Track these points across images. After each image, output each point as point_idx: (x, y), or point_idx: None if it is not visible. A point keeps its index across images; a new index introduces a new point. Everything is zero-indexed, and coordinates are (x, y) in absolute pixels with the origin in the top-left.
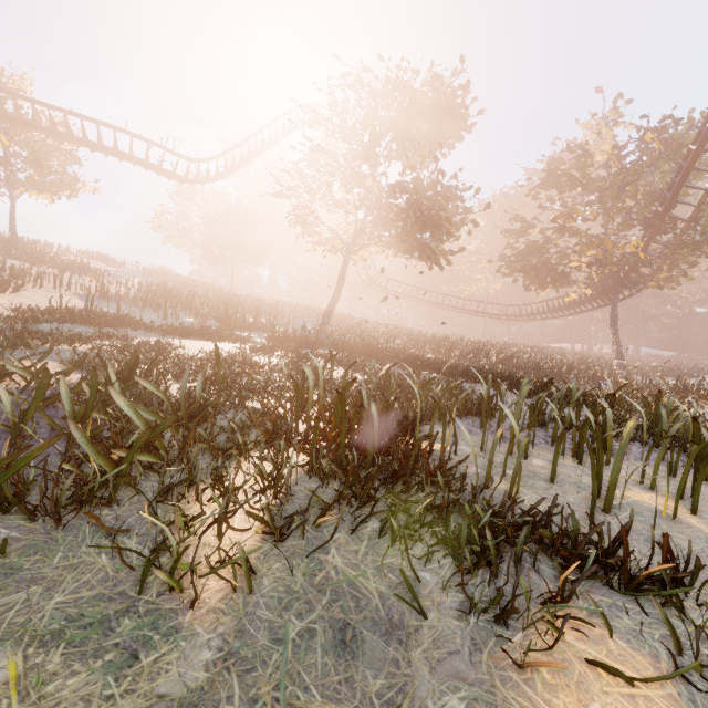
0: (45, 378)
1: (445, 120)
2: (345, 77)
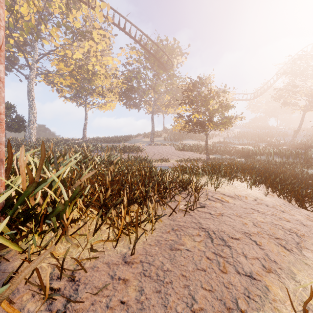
0: (217, 148)
1: None
2: (293, 61)
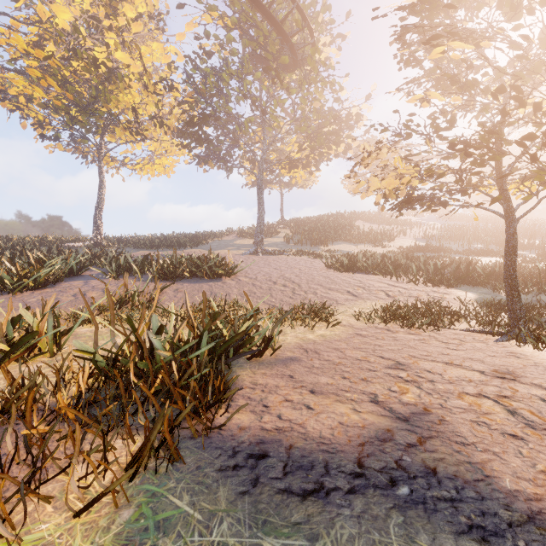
0: (459, 264)
1: None
2: None
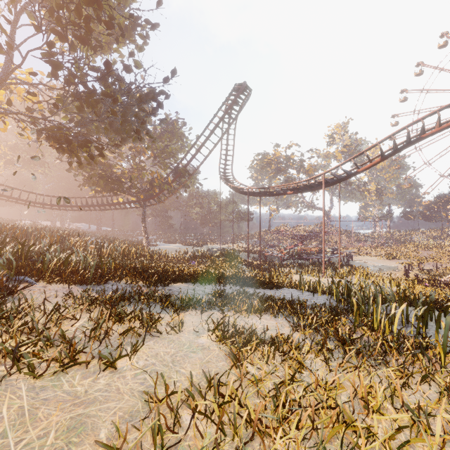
0: None
1: (118, 32)
2: None
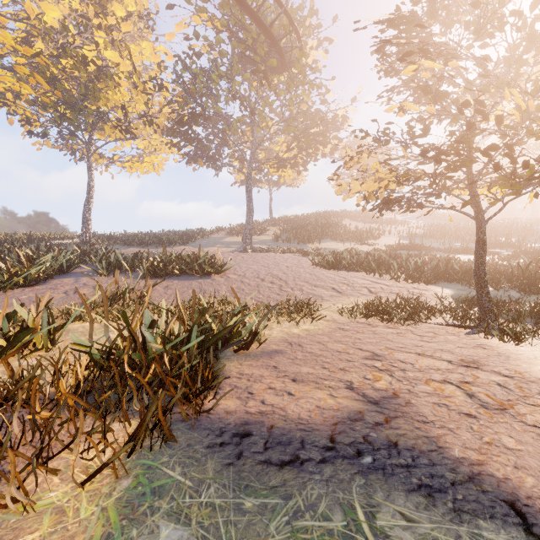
0: (438, 262)
1: None
2: None
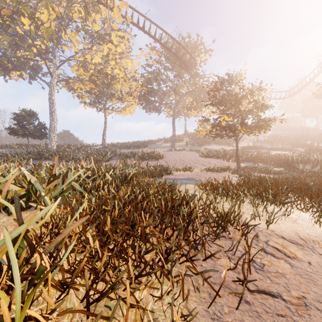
0: (248, 154)
1: None
2: None
